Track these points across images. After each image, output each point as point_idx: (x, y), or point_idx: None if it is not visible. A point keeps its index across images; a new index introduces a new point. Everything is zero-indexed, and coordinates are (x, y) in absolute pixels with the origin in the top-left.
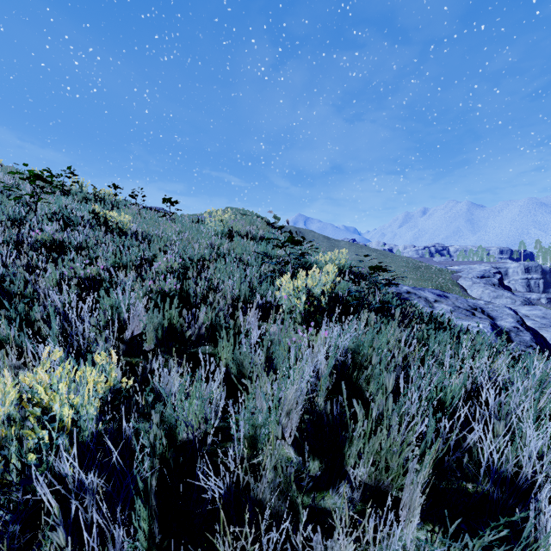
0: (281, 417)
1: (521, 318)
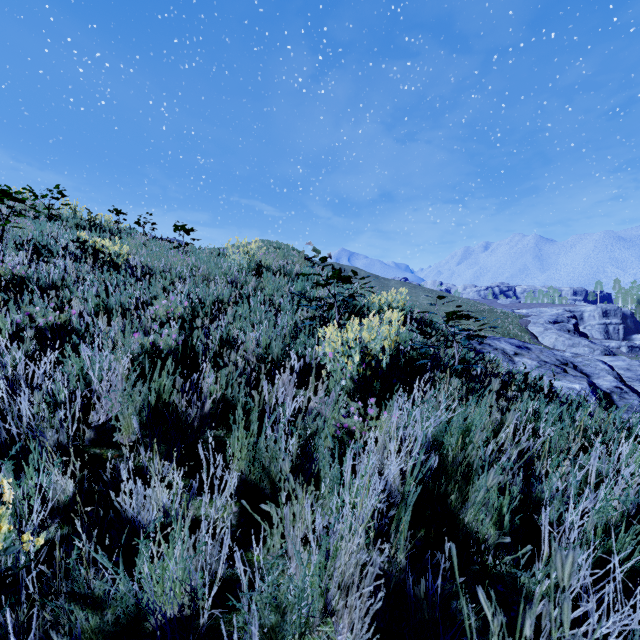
0: (331, 595)
1: (618, 375)
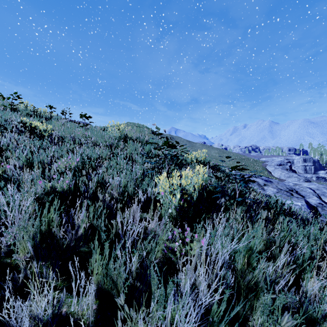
0: None
1: (318, 195)
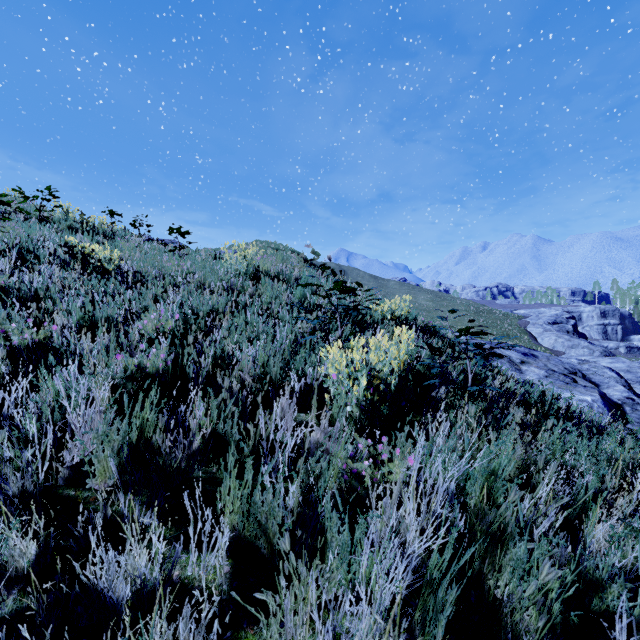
0: None
1: (627, 383)
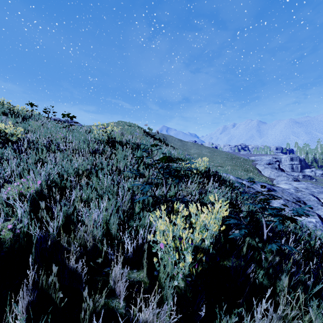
0: None
1: None
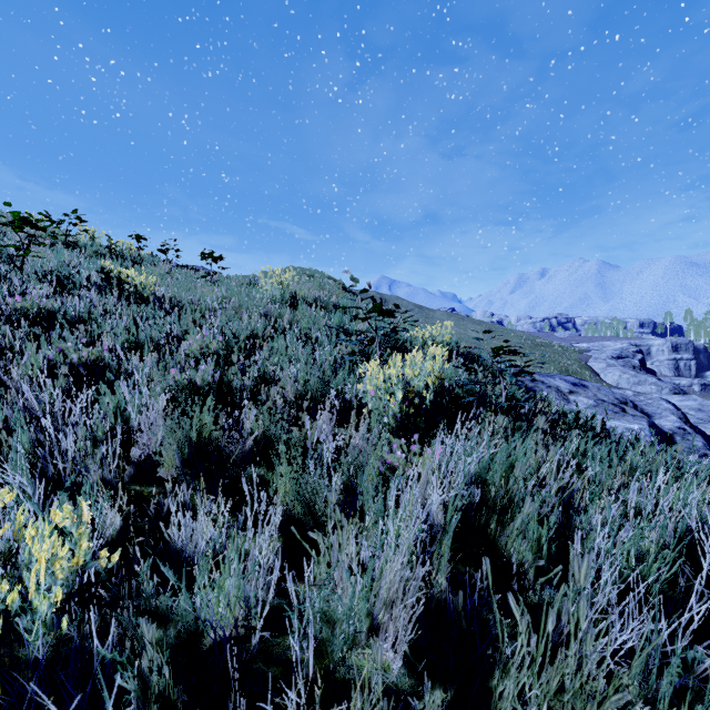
0: (377, 611)
1: (683, 415)
